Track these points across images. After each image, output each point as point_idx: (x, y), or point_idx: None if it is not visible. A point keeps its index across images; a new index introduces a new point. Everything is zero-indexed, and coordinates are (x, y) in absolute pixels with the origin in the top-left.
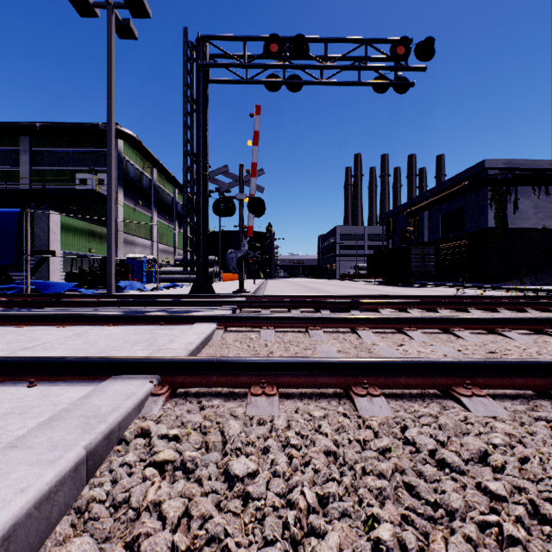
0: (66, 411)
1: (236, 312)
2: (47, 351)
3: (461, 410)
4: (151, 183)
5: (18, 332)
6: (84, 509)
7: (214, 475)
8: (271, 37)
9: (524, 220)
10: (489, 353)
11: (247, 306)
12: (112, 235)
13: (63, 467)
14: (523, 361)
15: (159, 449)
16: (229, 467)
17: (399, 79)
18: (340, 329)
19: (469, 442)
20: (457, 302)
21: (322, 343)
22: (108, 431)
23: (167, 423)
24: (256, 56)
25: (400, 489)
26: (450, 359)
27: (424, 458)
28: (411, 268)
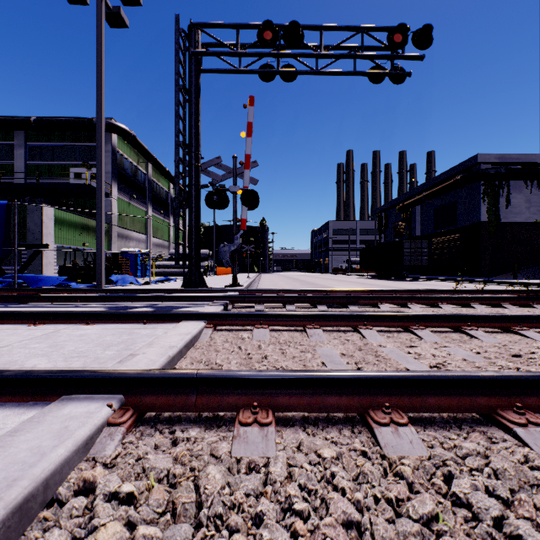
0: None
1: (228, 308)
2: (1, 357)
3: (517, 447)
4: (146, 177)
5: None
6: None
7: None
8: (265, 24)
9: (517, 214)
10: (514, 357)
11: (239, 301)
12: (102, 227)
13: None
14: None
15: (101, 523)
16: None
17: (395, 69)
18: (340, 328)
19: None
20: (460, 297)
21: (322, 345)
22: (21, 500)
23: (121, 473)
24: (250, 44)
25: None
26: (491, 373)
27: (494, 538)
28: (404, 262)
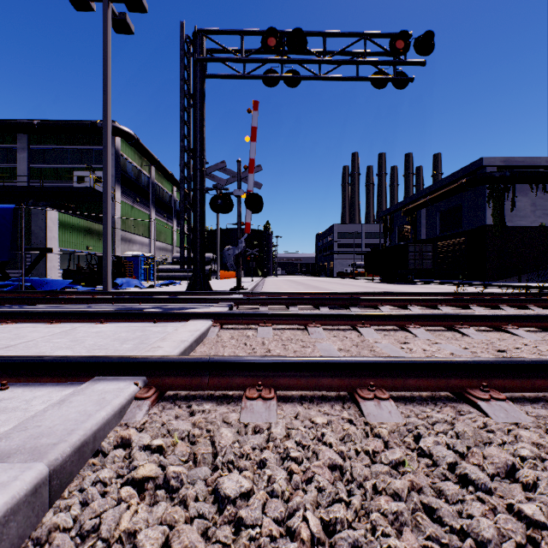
0: (35, 419)
1: (233, 309)
2: (30, 349)
3: (479, 416)
4: (149, 181)
5: (4, 329)
6: (43, 541)
7: (201, 496)
8: (268, 31)
9: (522, 217)
10: (498, 351)
11: (244, 303)
12: (108, 231)
13: (16, 491)
14: (543, 361)
15: (140, 464)
16: (219, 486)
17: (398, 75)
18: (340, 327)
19: (494, 455)
20: (458, 299)
21: (322, 341)
22: (79, 443)
23: (151, 432)
24: (254, 50)
25: (420, 514)
26: (464, 358)
27: (444, 474)
28: (409, 266)
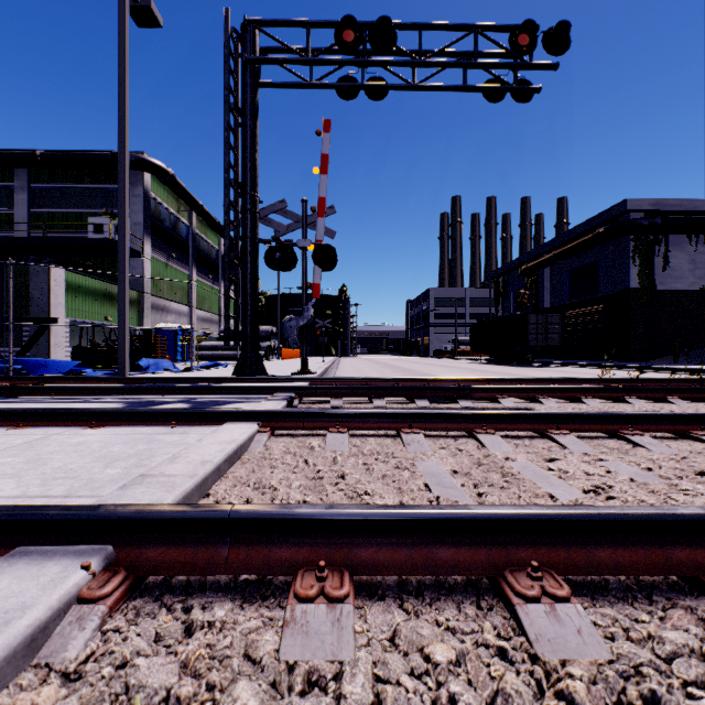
0: None
1: (294, 403)
2: None
3: None
4: (189, 231)
5: None
6: None
7: None
8: (344, 20)
9: (677, 279)
10: (703, 476)
11: (309, 394)
12: (125, 294)
13: None
14: None
15: None
16: None
17: (520, 83)
18: (449, 432)
19: None
20: (610, 388)
21: (424, 457)
22: None
23: (84, 698)
24: (324, 48)
25: None
26: (696, 510)
27: None
28: (530, 342)
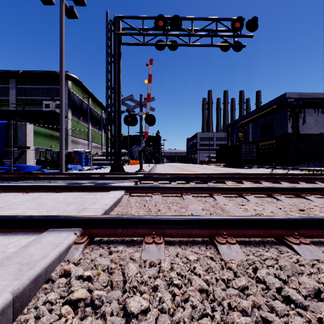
0: (7, 259)
1: (137, 183)
2: (11, 210)
3: (293, 255)
4: (88, 107)
5: None
6: None
7: (115, 313)
8: (159, 16)
9: (309, 128)
10: (300, 210)
11: (144, 180)
12: (63, 136)
13: None
14: None
15: (75, 289)
16: (127, 305)
17: (236, 43)
18: (202, 195)
19: (306, 282)
20: (273, 177)
21: (191, 204)
22: (35, 276)
23: (83, 266)
24: (150, 28)
25: None
26: (282, 217)
27: (275, 296)
28: (242, 157)
